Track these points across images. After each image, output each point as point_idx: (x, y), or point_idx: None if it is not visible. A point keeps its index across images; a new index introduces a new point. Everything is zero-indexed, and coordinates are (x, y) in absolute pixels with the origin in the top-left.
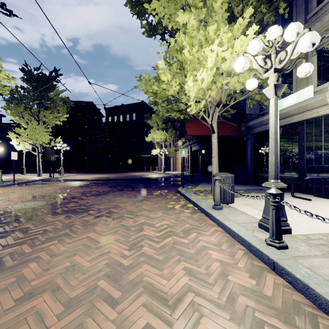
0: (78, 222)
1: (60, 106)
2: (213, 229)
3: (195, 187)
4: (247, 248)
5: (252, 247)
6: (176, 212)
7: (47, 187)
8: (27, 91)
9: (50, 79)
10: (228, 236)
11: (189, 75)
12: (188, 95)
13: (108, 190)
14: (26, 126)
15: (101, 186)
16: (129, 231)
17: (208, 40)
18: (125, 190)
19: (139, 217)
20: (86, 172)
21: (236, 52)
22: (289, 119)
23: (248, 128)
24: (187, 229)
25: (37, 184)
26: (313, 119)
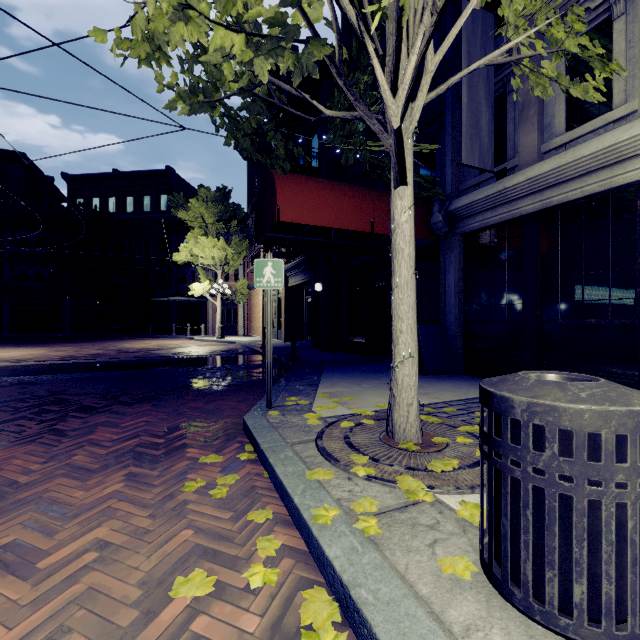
0: None
1: None
2: None
3: (312, 402)
4: None
5: None
6: None
7: None
8: None
9: None
10: None
11: None
12: None
13: None
14: None
15: None
16: None
17: None
18: None
19: None
20: None
21: None
22: (606, 173)
23: (451, 217)
24: None
25: None
26: None
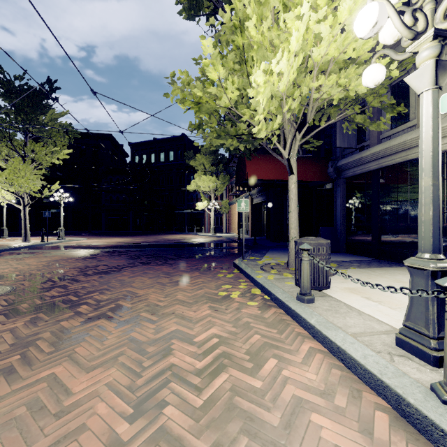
0: (48, 333)
1: (58, 136)
2: (305, 347)
3: (261, 259)
4: (392, 404)
5: (407, 407)
6: (234, 306)
7: (28, 260)
8: (5, 112)
9: (42, 95)
10: (339, 365)
11: (256, 71)
12: (253, 109)
13: (126, 264)
14: (6, 166)
15: (116, 257)
16: (142, 355)
17: (288, 10)
18: (152, 263)
19: (167, 318)
20: (101, 235)
21: (341, 25)
22: (404, 153)
23: (338, 169)
24: (257, 346)
25: (17, 254)
26: (445, 153)
